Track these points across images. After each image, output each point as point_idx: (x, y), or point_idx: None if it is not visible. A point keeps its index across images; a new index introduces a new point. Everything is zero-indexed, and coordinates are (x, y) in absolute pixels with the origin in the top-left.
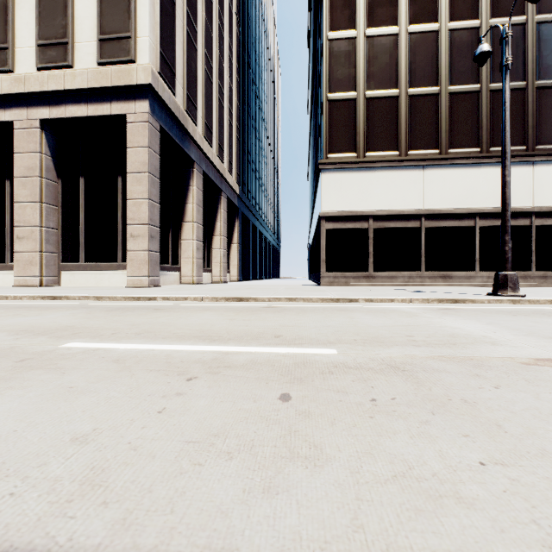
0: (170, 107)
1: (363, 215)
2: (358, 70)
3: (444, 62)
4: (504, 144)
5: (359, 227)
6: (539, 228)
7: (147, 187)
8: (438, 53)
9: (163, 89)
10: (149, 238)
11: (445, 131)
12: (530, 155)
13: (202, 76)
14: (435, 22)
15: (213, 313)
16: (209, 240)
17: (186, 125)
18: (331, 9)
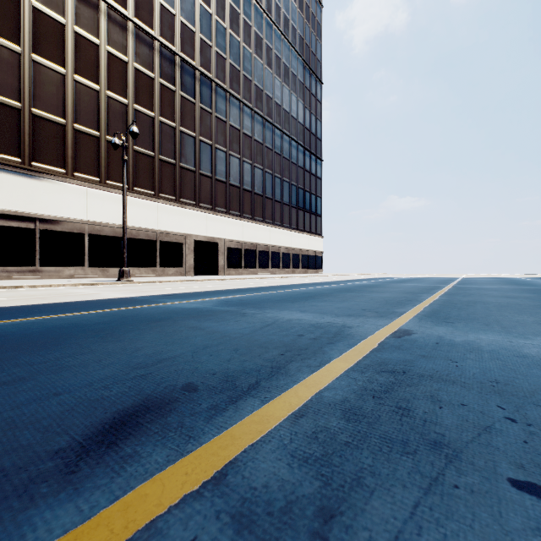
0: None
1: (29, 216)
2: (23, 85)
3: (104, 117)
4: (124, 201)
5: (24, 226)
6: (161, 242)
7: None
8: (99, 108)
9: None
10: None
11: (104, 167)
12: (156, 198)
13: None
14: (97, 84)
15: None
16: None
17: None
18: None
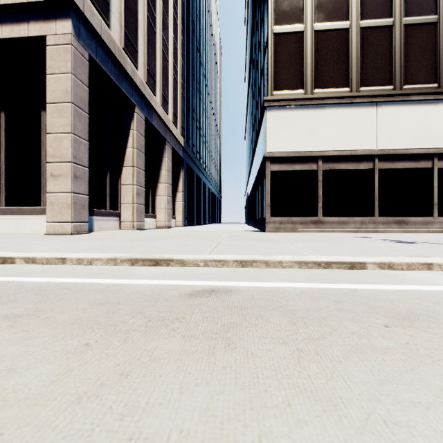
0: (101, 36)
1: (312, 155)
2: (306, 0)
3: None
4: None
5: (307, 169)
6: None
7: (69, 119)
8: None
9: (91, 12)
10: (72, 178)
11: (400, 66)
12: None
13: (144, 21)
14: None
15: None
16: (153, 187)
17: (124, 63)
18: None
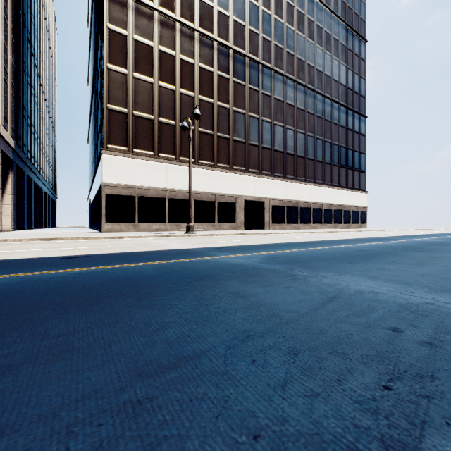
0: None
1: (132, 187)
2: (129, 96)
3: (178, 109)
4: (190, 170)
5: (129, 195)
6: (218, 203)
7: None
8: (175, 103)
9: None
10: None
11: (178, 147)
12: (215, 168)
13: None
14: (173, 85)
15: (45, 244)
16: None
17: None
18: (110, 49)
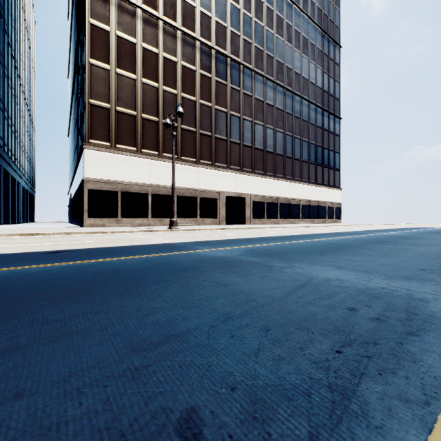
0: None
1: (115, 183)
2: (111, 91)
3: (161, 106)
4: (173, 167)
5: (112, 190)
6: (201, 198)
7: None
8: (158, 100)
9: None
10: None
11: (161, 143)
12: (197, 164)
13: None
14: (156, 83)
15: (26, 239)
16: None
17: None
18: (92, 44)
